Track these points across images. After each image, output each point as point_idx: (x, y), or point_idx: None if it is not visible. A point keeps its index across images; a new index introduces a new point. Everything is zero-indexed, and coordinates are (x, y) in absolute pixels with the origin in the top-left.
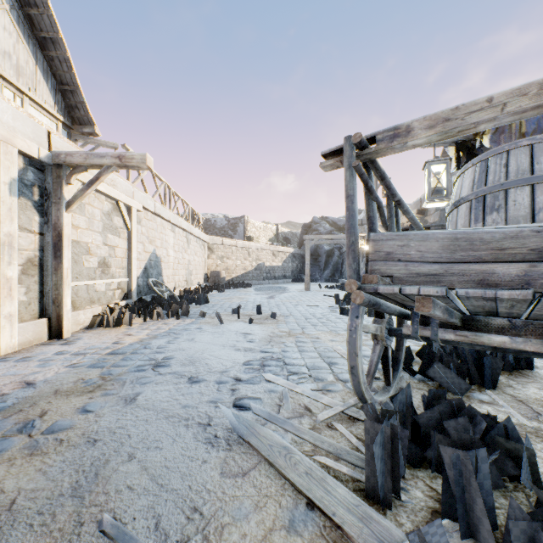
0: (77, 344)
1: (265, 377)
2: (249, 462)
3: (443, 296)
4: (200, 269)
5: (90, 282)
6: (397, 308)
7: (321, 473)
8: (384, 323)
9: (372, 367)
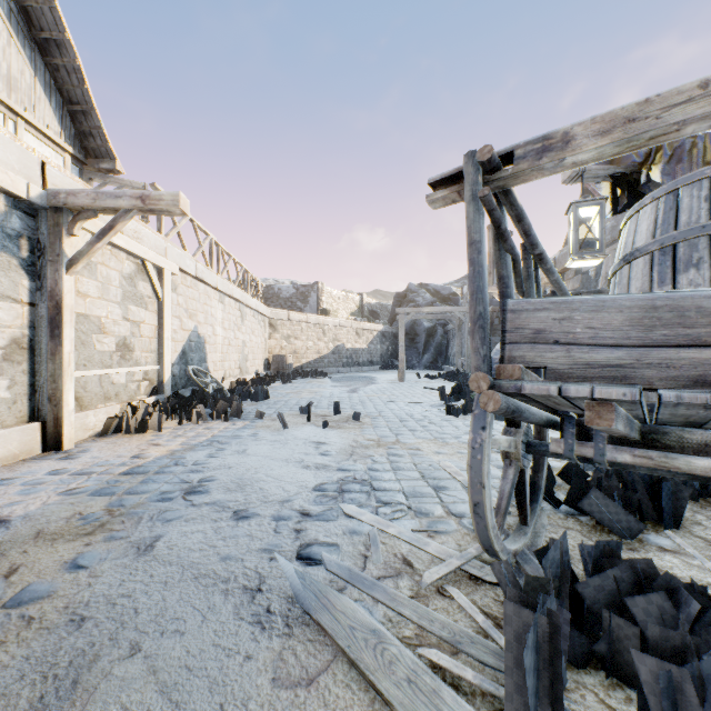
0: (82, 458)
1: (344, 511)
2: (319, 659)
3: (633, 401)
4: (259, 353)
5: (104, 371)
6: (543, 414)
7: (431, 679)
8: (520, 435)
9: (502, 501)
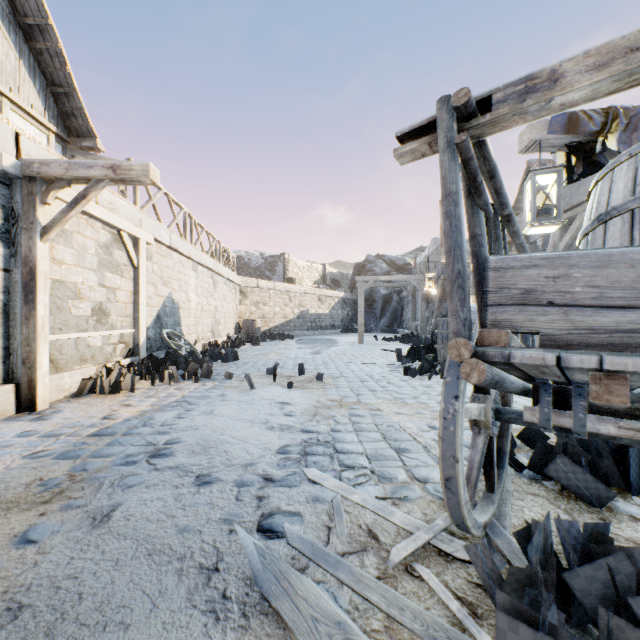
0: (53, 419)
1: (307, 475)
2: None
3: None
4: (230, 317)
5: (80, 334)
6: (519, 382)
7: None
8: (490, 402)
9: (473, 472)
